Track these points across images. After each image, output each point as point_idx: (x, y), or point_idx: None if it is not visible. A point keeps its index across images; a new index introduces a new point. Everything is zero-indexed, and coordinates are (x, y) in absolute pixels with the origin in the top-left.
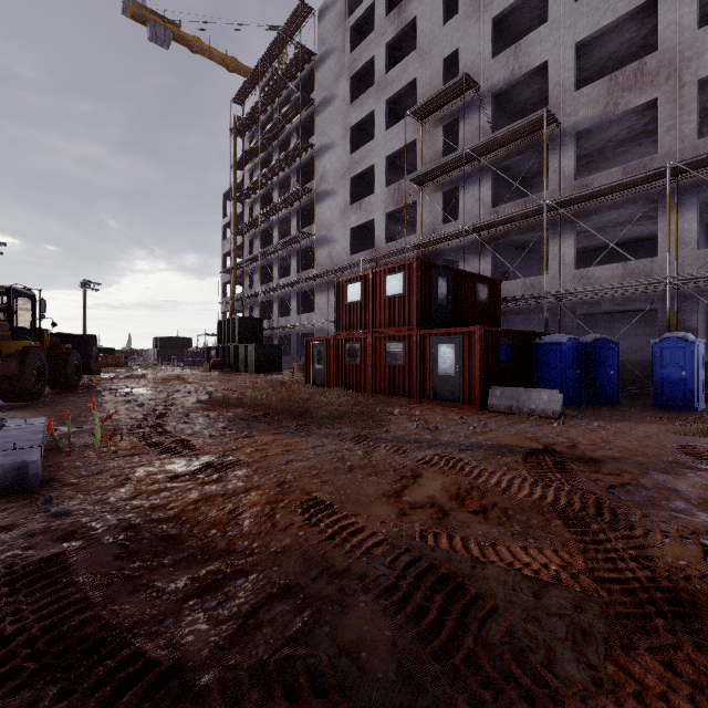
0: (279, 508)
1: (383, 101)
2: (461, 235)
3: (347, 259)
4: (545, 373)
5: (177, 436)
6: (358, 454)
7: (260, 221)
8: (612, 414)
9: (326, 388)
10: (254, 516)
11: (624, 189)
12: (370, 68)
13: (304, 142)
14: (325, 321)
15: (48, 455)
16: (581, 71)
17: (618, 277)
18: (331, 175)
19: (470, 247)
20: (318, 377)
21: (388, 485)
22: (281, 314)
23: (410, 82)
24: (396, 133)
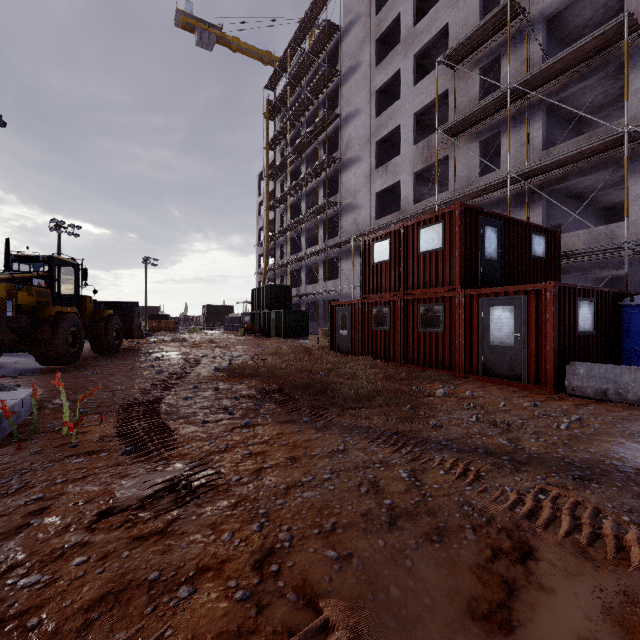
0: None
1: (410, 56)
2: (504, 184)
3: (373, 224)
4: None
5: (163, 421)
6: (401, 475)
7: (289, 195)
8: None
9: (351, 357)
10: None
11: None
12: (396, 27)
13: (330, 113)
14: (350, 287)
15: None
16: None
17: None
18: (356, 142)
19: (515, 198)
20: (342, 344)
21: (471, 573)
22: (309, 282)
23: (441, 29)
24: (425, 86)
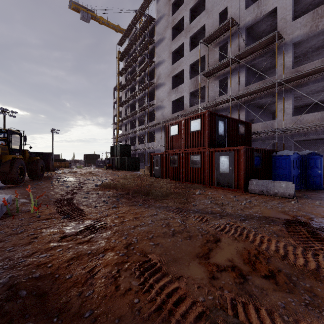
0: (123, 270)
1: (188, 37)
2: (229, 101)
3: (171, 116)
4: (279, 172)
5: (77, 206)
6: (178, 221)
7: (130, 99)
8: (323, 195)
9: (160, 179)
10: (105, 276)
11: (322, 71)
12: (181, 22)
13: (150, 60)
14: (160, 146)
15: (2, 217)
16: (294, 12)
17: (318, 119)
18: (163, 75)
19: (233, 107)
20: (156, 173)
21: (199, 247)
22: (139, 143)
23: (202, 26)
24: (195, 52)
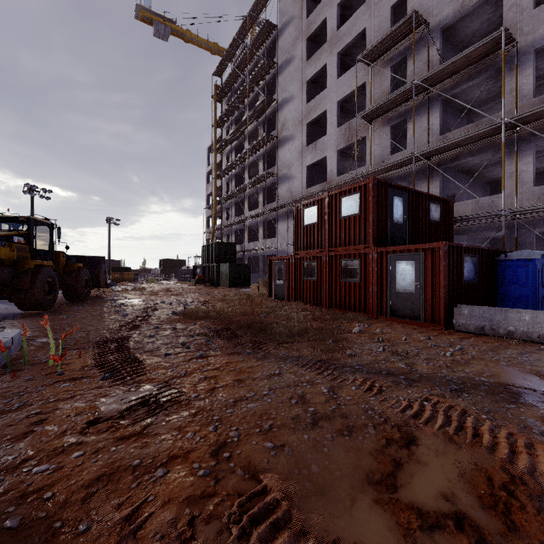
0: (202, 520)
1: (335, 53)
2: (410, 162)
3: (304, 192)
4: (513, 291)
5: (133, 354)
6: (322, 391)
7: (234, 166)
8: None
9: (286, 302)
10: (161, 534)
11: None
12: (323, 28)
13: (268, 98)
14: (286, 244)
15: None
16: None
17: None
18: (290, 123)
19: (418, 173)
20: (278, 292)
21: (370, 455)
22: (251, 240)
23: (360, 33)
24: (347, 79)
